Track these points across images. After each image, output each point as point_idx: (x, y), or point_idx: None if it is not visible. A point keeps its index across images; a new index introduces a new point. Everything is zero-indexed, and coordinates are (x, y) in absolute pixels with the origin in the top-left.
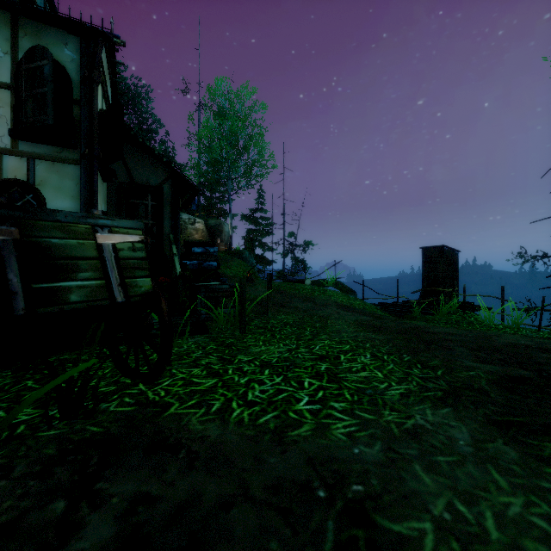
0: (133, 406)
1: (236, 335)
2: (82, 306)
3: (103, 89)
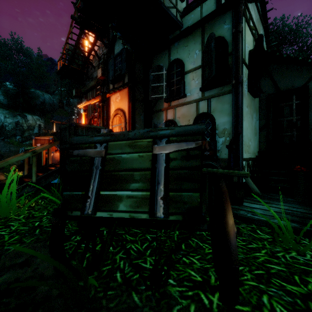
0: None
1: None
2: (125, 216)
3: (253, 35)
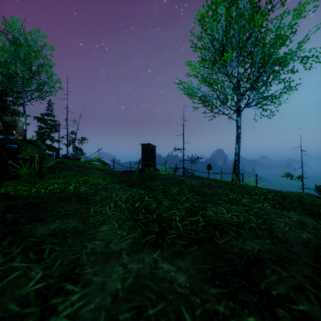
0: None
1: (37, 180)
2: None
3: None
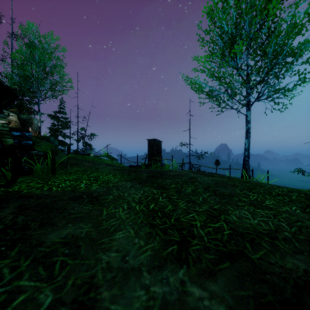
0: (3, 193)
1: (49, 175)
2: None
3: None
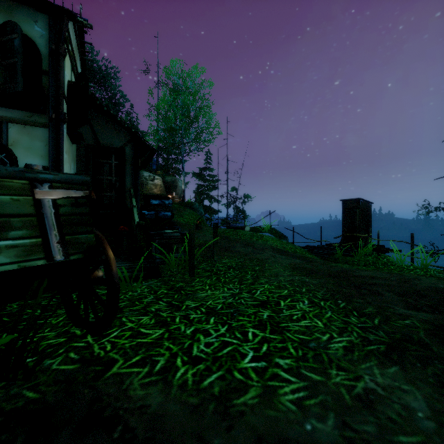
0: (76, 364)
1: (185, 278)
2: (11, 268)
3: (72, 63)
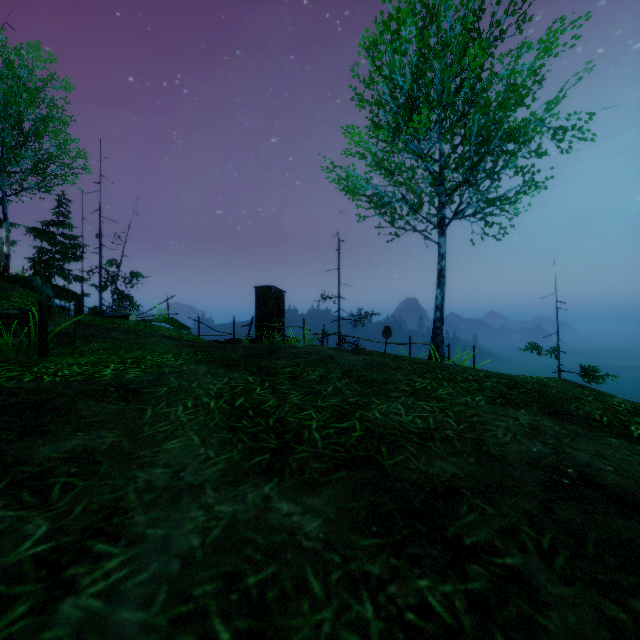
0: None
1: (34, 358)
2: None
3: None
